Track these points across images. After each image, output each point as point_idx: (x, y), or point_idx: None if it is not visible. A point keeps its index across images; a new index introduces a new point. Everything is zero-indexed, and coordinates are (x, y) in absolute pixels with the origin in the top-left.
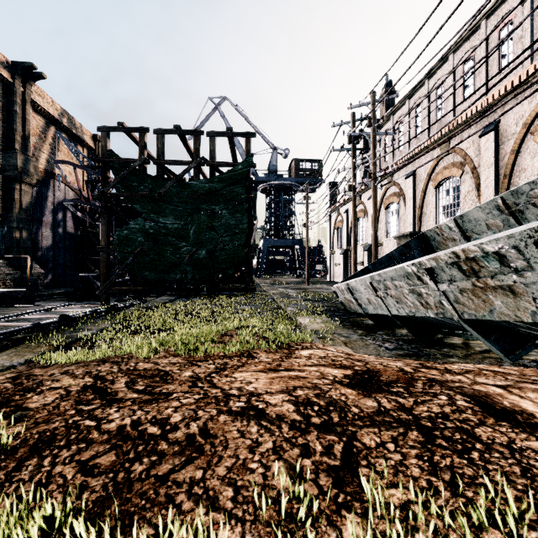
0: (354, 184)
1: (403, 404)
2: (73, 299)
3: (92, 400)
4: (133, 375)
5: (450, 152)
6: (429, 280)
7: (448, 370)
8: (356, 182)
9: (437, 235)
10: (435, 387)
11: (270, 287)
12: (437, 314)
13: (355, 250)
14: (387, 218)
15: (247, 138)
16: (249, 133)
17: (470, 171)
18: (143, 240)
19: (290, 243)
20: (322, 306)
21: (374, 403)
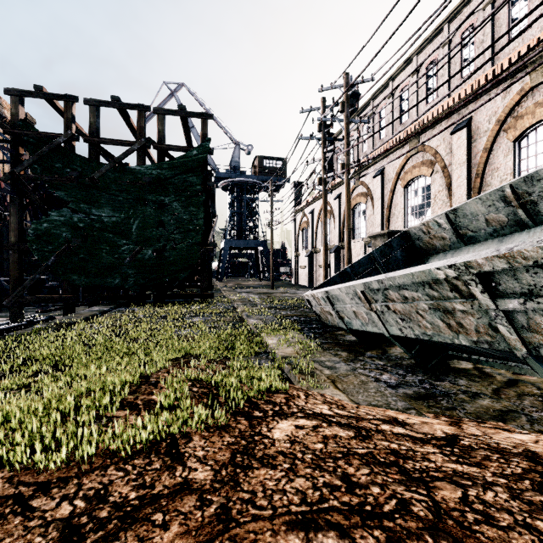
0: (325, 177)
1: None
2: None
3: None
4: None
5: (419, 150)
6: (480, 292)
7: None
8: (328, 175)
9: (422, 233)
10: None
11: (231, 292)
12: (477, 343)
13: (325, 250)
14: (354, 219)
15: (203, 119)
16: (205, 114)
17: (440, 170)
18: (69, 236)
19: (253, 244)
20: (290, 315)
21: None
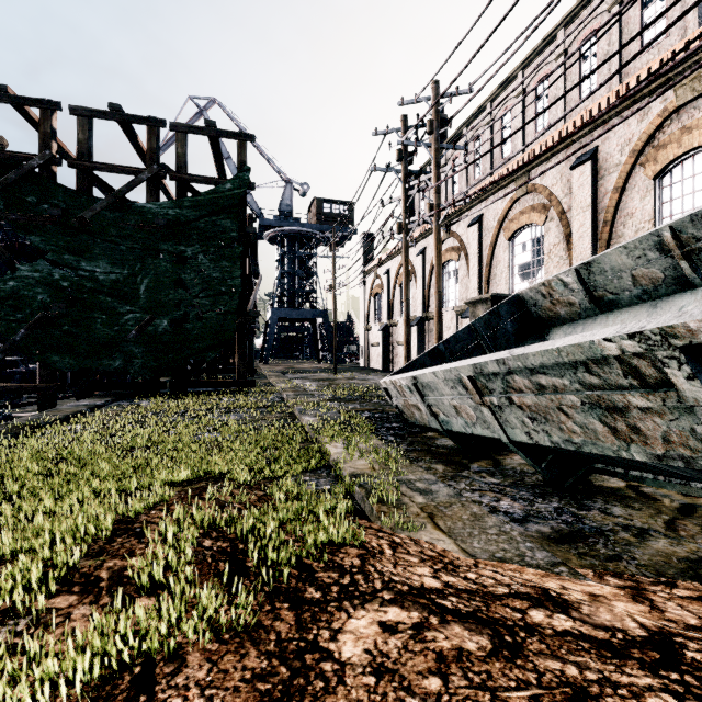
0: (406, 222)
1: None
2: None
3: None
4: None
5: (529, 191)
6: (685, 378)
7: None
8: (410, 219)
9: (541, 297)
10: None
11: (279, 379)
12: (663, 458)
13: (407, 321)
14: (443, 281)
15: (241, 141)
16: (243, 133)
17: (556, 216)
18: (48, 300)
19: (310, 315)
20: (361, 410)
21: None
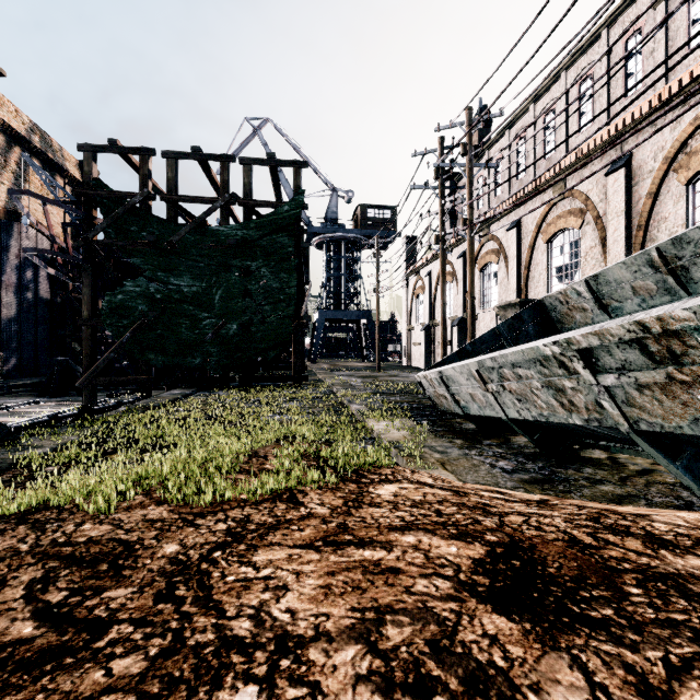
0: (443, 234)
1: (642, 675)
2: (44, 394)
3: None
4: (55, 559)
5: (566, 196)
6: (582, 368)
7: (656, 537)
8: (446, 232)
9: (560, 304)
10: (673, 599)
11: (328, 375)
12: (588, 421)
13: (443, 324)
14: (483, 283)
15: (296, 168)
16: (298, 161)
17: (592, 220)
18: (146, 309)
19: (355, 315)
20: (400, 402)
21: (575, 673)
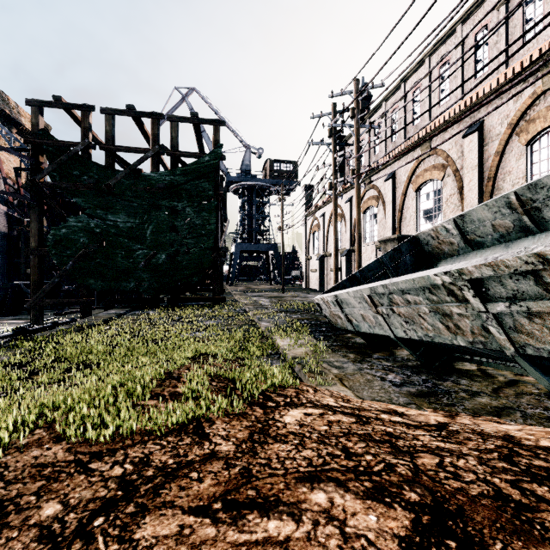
0: (335, 182)
1: None
2: None
3: None
4: None
5: (431, 154)
6: (472, 296)
7: None
8: (338, 180)
9: (431, 238)
10: None
11: (242, 296)
12: (473, 343)
13: (336, 255)
14: (366, 222)
15: (215, 126)
16: (217, 120)
17: (452, 173)
18: (87, 241)
19: (264, 248)
20: (301, 319)
21: None
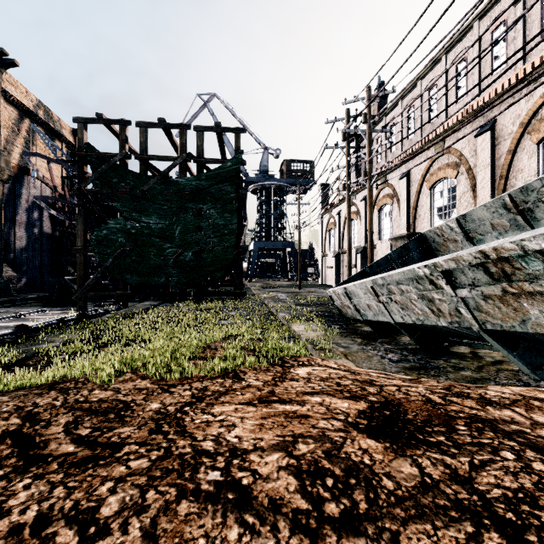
0: (348, 183)
1: (455, 469)
2: (48, 305)
3: (4, 459)
4: (80, 410)
5: (444, 152)
6: (445, 284)
7: (486, 399)
8: (351, 181)
9: (437, 236)
10: (485, 432)
11: (261, 291)
12: (451, 323)
13: (349, 252)
14: (381, 220)
15: (237, 133)
16: (238, 128)
17: (465, 171)
18: (124, 241)
19: (281, 245)
20: (316, 311)
21: (413, 468)
